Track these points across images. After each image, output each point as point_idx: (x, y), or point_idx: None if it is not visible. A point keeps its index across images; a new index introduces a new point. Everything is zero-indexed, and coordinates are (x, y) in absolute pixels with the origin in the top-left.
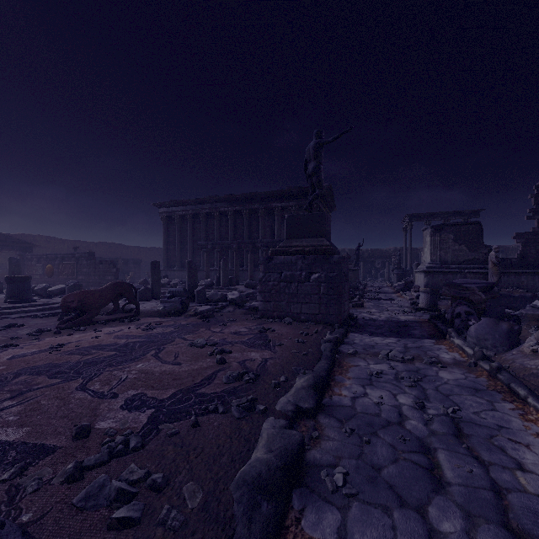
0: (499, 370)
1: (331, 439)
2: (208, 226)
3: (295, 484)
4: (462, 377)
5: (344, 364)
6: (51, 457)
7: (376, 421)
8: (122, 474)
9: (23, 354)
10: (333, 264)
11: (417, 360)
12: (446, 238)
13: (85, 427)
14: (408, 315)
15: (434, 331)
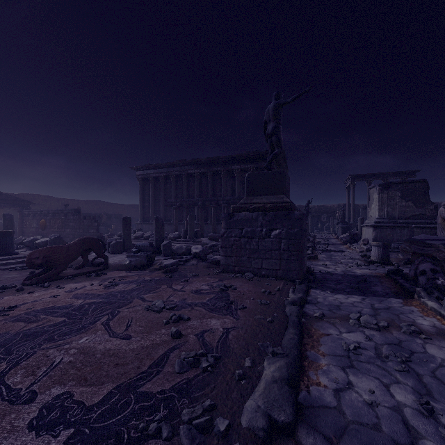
0: None
1: None
2: (177, 186)
3: None
4: None
5: (313, 331)
6: None
7: (378, 441)
8: None
9: None
10: (293, 221)
11: (393, 328)
12: (394, 195)
13: None
14: (363, 268)
15: (397, 288)
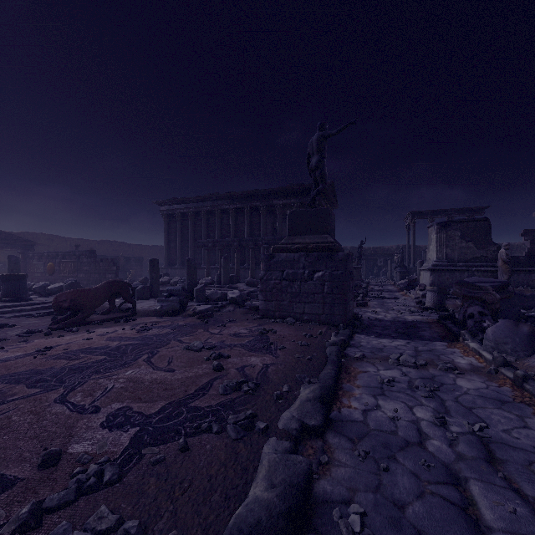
0: (526, 380)
1: (342, 464)
2: (209, 223)
3: (302, 528)
4: (483, 386)
5: (352, 369)
6: (8, 494)
7: (392, 441)
8: (89, 521)
9: (6, 358)
10: (337, 262)
11: (430, 366)
12: (453, 235)
13: (53, 453)
14: (415, 315)
15: (445, 332)
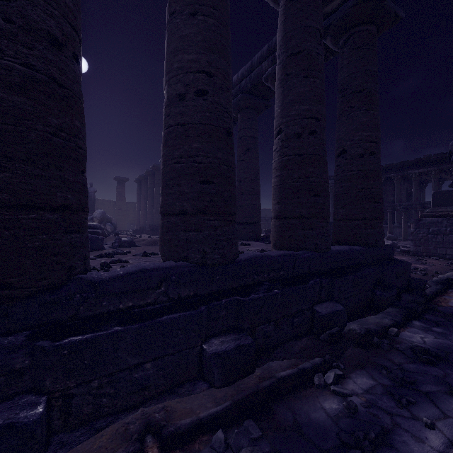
0: None
1: None
2: None
3: (449, 289)
4: None
5: None
6: None
7: None
8: None
9: None
10: None
11: None
12: None
13: None
14: None
15: None
